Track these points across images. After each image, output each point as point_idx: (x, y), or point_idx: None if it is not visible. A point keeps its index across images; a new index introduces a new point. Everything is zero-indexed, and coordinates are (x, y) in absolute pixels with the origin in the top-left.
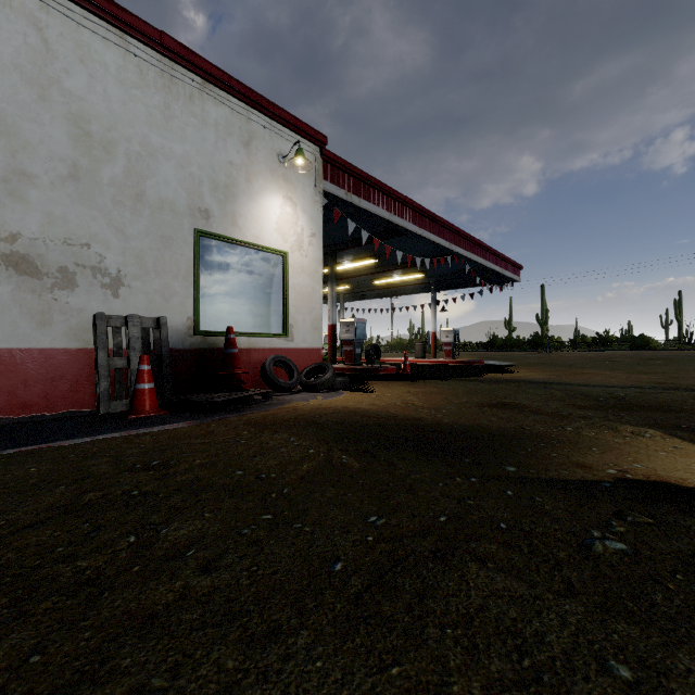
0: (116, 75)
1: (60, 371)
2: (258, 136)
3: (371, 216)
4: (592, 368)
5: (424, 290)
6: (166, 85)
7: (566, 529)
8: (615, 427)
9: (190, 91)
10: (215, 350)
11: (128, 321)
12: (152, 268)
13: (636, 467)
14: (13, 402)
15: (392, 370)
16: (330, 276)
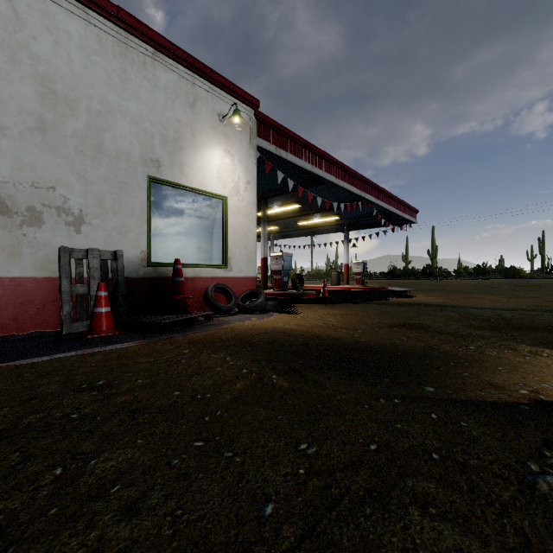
0: (78, 42)
1: (28, 297)
2: (202, 98)
3: (296, 168)
4: (477, 293)
5: (338, 230)
6: (122, 52)
7: (500, 461)
8: (513, 346)
9: (143, 59)
10: (165, 278)
11: (89, 254)
12: (110, 209)
13: (545, 387)
14: None
15: (313, 295)
16: (262, 218)
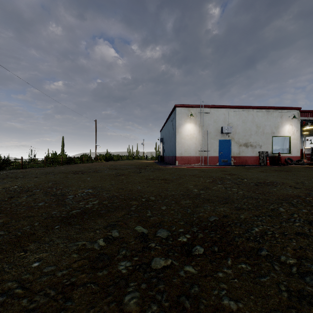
0: (260, 116)
1: (254, 159)
2: (283, 114)
3: None
4: None
5: None
6: (267, 114)
7: None
8: None
9: (271, 113)
10: (275, 156)
11: (263, 152)
12: (265, 143)
13: None
14: (250, 162)
15: None
16: (300, 134)
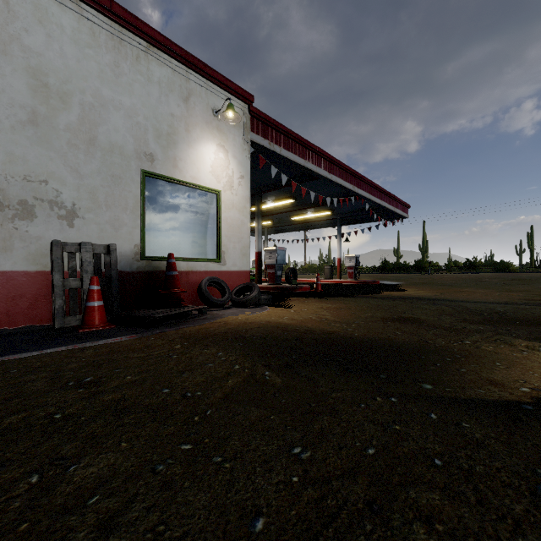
0: (71, 36)
1: (20, 291)
2: (196, 93)
3: (290, 163)
4: (468, 287)
5: (331, 225)
6: (116, 46)
7: (508, 467)
8: (509, 341)
9: (137, 53)
10: (159, 272)
11: (81, 248)
12: (103, 203)
13: None
14: None
15: (307, 289)
16: (256, 213)
